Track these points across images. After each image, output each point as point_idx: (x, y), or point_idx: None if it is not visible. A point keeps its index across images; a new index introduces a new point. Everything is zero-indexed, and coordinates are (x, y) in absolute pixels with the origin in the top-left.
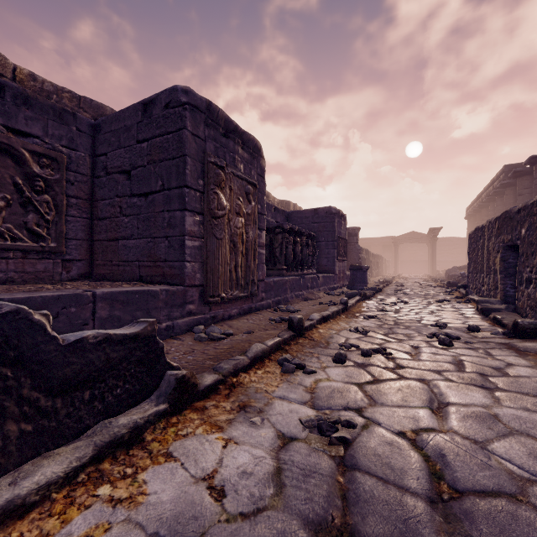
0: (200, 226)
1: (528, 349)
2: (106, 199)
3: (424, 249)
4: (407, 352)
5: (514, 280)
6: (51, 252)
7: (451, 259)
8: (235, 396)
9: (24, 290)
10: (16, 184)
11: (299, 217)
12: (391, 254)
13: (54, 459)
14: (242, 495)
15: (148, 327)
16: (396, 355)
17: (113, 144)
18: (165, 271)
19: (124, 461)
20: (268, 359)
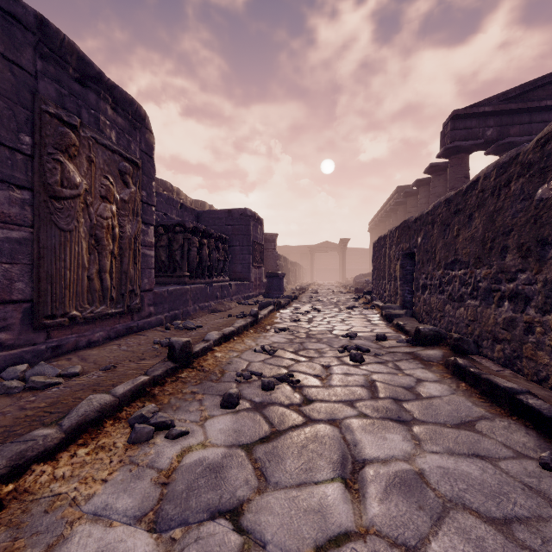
0: (26, 209)
1: (431, 358)
2: None
3: (336, 258)
4: (317, 376)
5: (411, 286)
6: None
7: (358, 268)
8: None
9: None
10: None
11: (211, 218)
12: (308, 262)
13: None
14: None
15: None
16: (304, 382)
17: None
18: None
19: None
20: (112, 419)
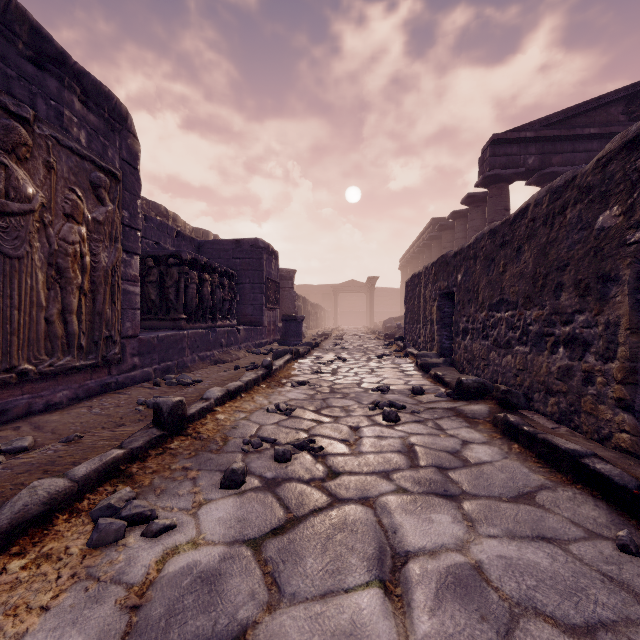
0: None
1: (476, 415)
2: None
3: (363, 299)
4: (344, 440)
5: (449, 331)
6: None
7: (387, 310)
8: None
9: None
10: None
11: (215, 249)
12: (331, 304)
13: None
14: None
15: None
16: (329, 448)
17: None
18: None
19: None
20: (67, 513)
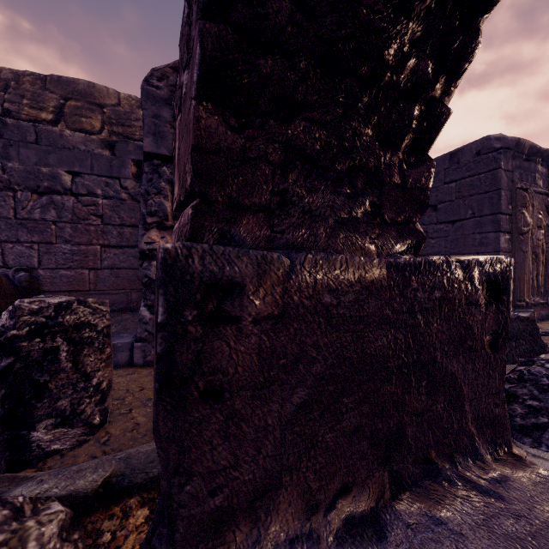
0: (508, 243)
1: None
2: None
3: None
4: None
5: None
6: None
7: None
8: None
9: None
10: None
11: None
12: None
13: None
14: None
15: (532, 314)
16: None
17: None
18: None
19: None
20: None
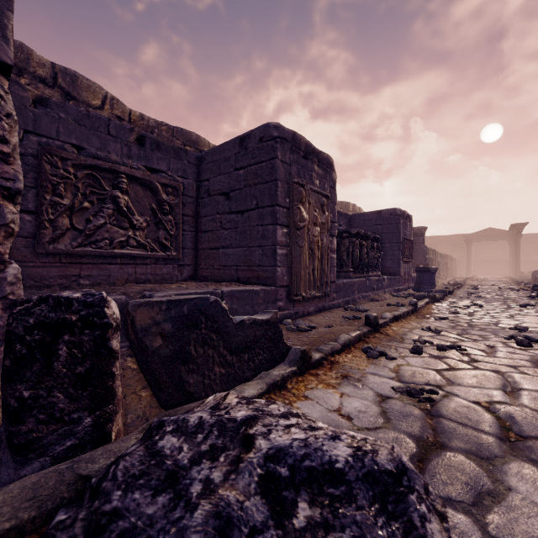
0: (287, 237)
1: None
2: (209, 216)
3: (505, 247)
4: (482, 350)
5: None
6: (173, 259)
7: None
8: (335, 370)
9: (180, 288)
10: (152, 209)
11: (361, 220)
12: (462, 254)
13: (249, 387)
14: (363, 420)
15: (274, 316)
16: (470, 351)
17: (215, 172)
18: (259, 274)
19: (280, 396)
20: (353, 347)
